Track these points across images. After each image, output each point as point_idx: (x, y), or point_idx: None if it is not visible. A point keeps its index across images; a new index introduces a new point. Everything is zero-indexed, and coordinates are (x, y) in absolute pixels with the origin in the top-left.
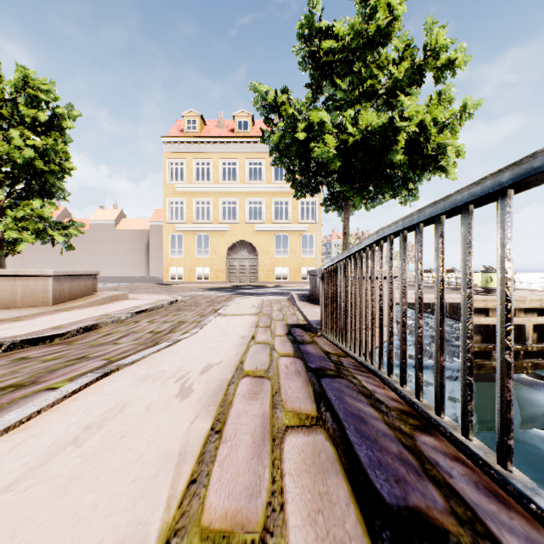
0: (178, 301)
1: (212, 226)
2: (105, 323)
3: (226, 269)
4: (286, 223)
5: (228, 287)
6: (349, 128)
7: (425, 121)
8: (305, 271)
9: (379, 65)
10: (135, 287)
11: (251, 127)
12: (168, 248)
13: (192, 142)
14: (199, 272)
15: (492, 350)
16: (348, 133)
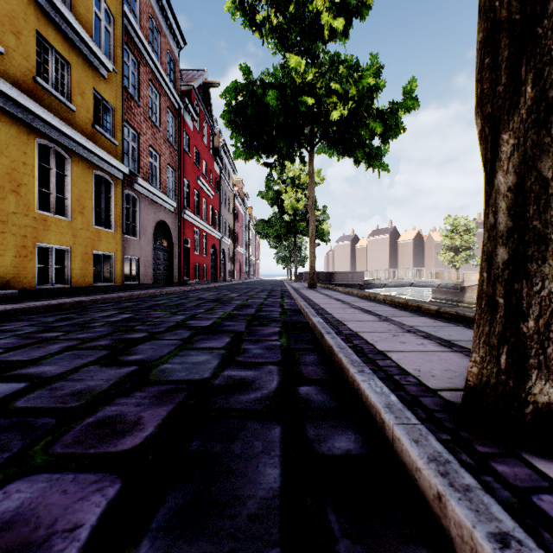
0: None
1: None
2: None
3: None
4: None
5: None
6: None
7: None
8: None
9: None
10: None
11: None
12: None
13: None
14: None
15: None
16: None
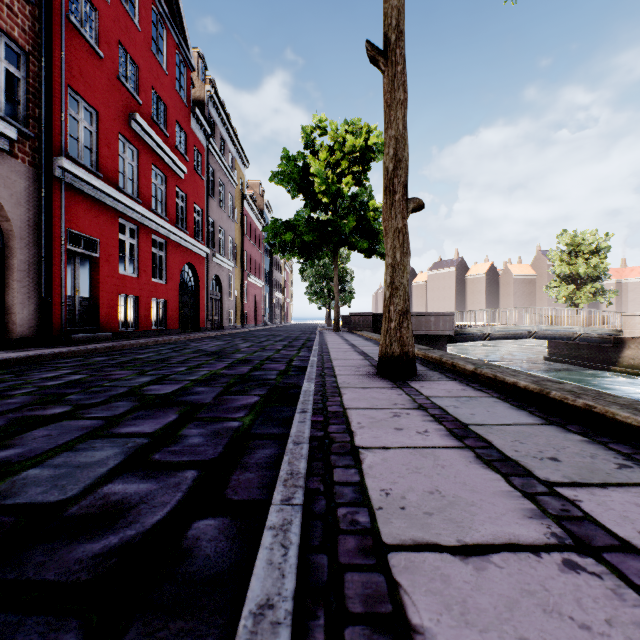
0: None
1: None
2: None
3: None
4: None
5: None
6: None
7: None
8: None
9: None
10: None
11: None
12: None
13: None
14: None
15: None
16: None
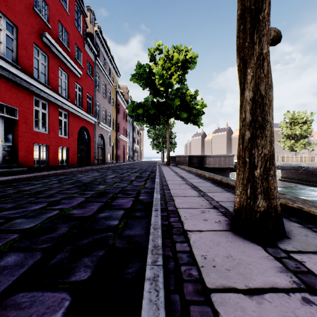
0: None
1: None
2: None
3: None
4: None
5: None
6: None
7: None
8: None
9: None
10: None
11: None
12: None
13: None
14: None
15: None
16: None
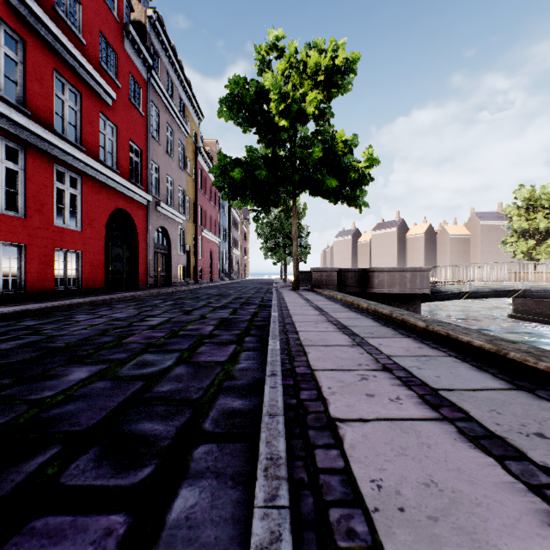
0: None
1: None
2: None
3: None
4: None
5: None
6: None
7: None
8: None
9: None
10: None
11: None
12: None
13: None
14: None
15: None
16: None
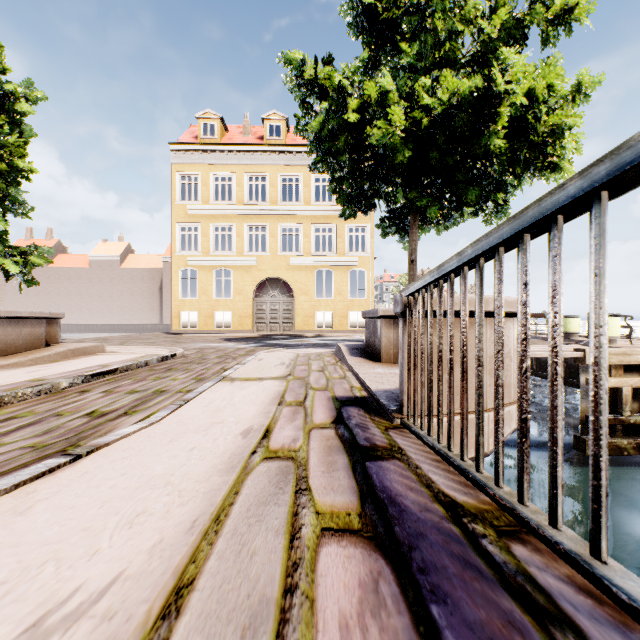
0: (177, 356)
1: (235, 259)
2: (20, 396)
3: (253, 313)
4: (329, 255)
5: (254, 337)
6: (425, 98)
7: (535, 90)
8: (353, 317)
9: (463, 17)
10: (133, 337)
11: (285, 134)
12: (178, 287)
13: (209, 151)
14: (220, 318)
15: (617, 423)
16: (423, 107)
